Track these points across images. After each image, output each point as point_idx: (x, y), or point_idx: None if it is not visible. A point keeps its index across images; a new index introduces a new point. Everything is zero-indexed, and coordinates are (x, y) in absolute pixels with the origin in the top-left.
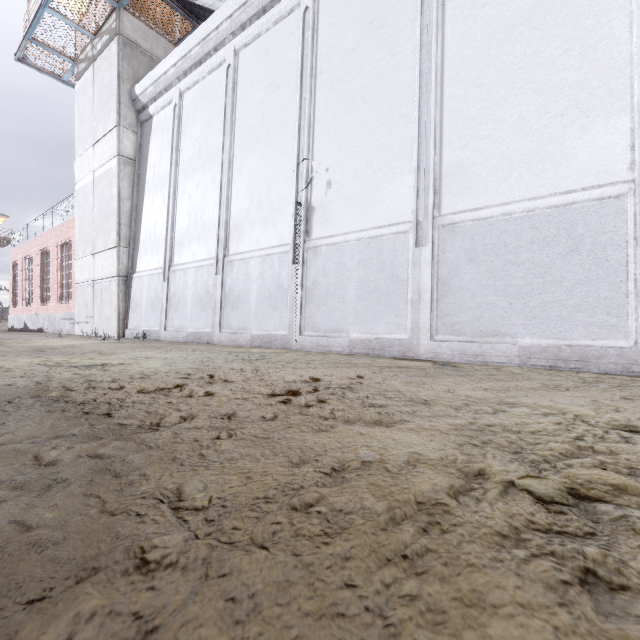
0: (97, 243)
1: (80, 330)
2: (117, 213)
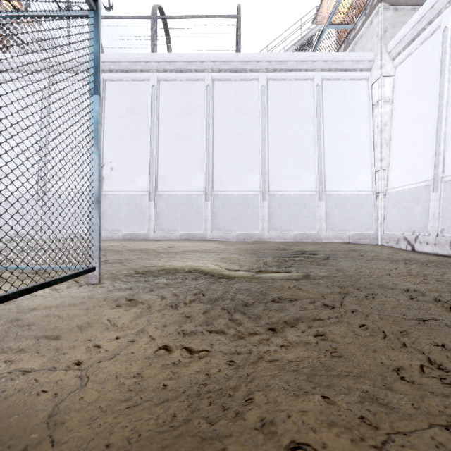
0: None
1: None
2: None
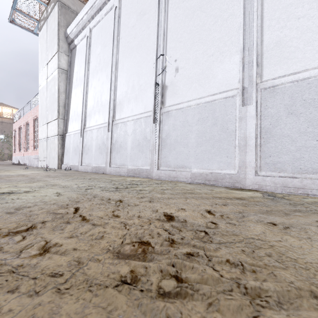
0: (48, 117)
1: (41, 164)
2: (57, 100)
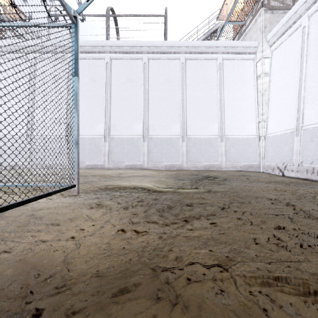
0: None
1: None
2: None
